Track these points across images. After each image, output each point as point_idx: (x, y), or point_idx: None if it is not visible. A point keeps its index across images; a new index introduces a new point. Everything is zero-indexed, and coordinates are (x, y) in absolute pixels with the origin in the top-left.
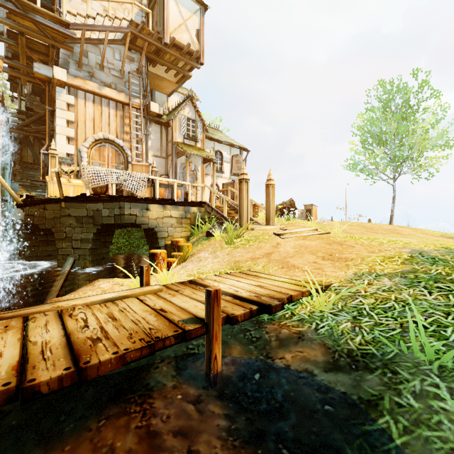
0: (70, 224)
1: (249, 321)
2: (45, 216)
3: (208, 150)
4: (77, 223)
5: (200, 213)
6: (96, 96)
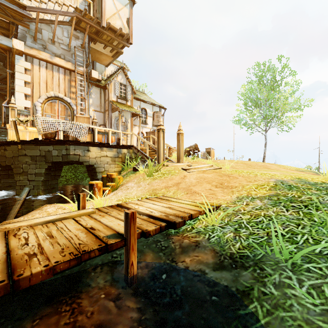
0: (26, 162)
1: (160, 234)
2: (6, 155)
3: (135, 107)
4: (32, 160)
5: (129, 153)
6: (49, 64)
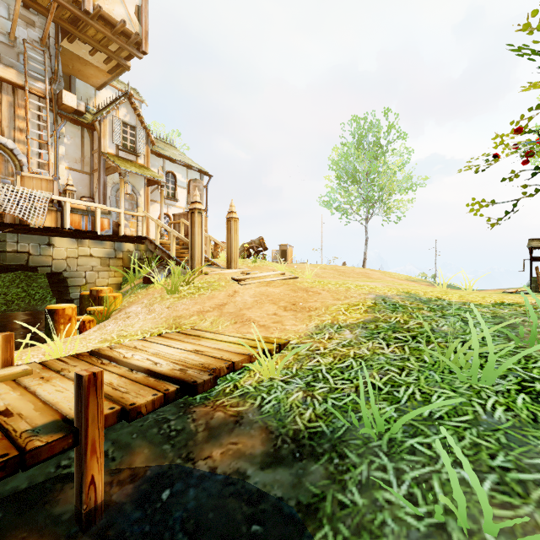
0: None
1: (173, 405)
2: None
3: (155, 169)
4: None
5: (138, 251)
6: None
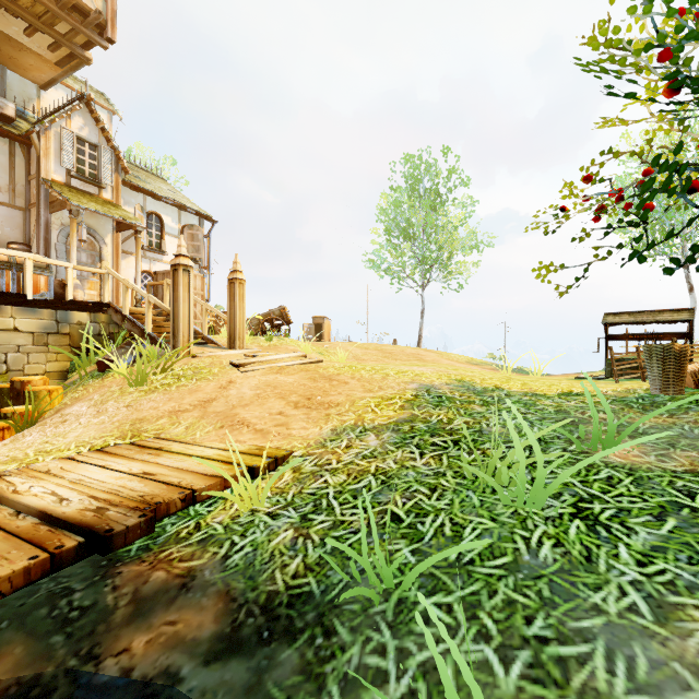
0: None
1: (90, 563)
2: None
3: (131, 207)
4: None
5: (96, 324)
6: None
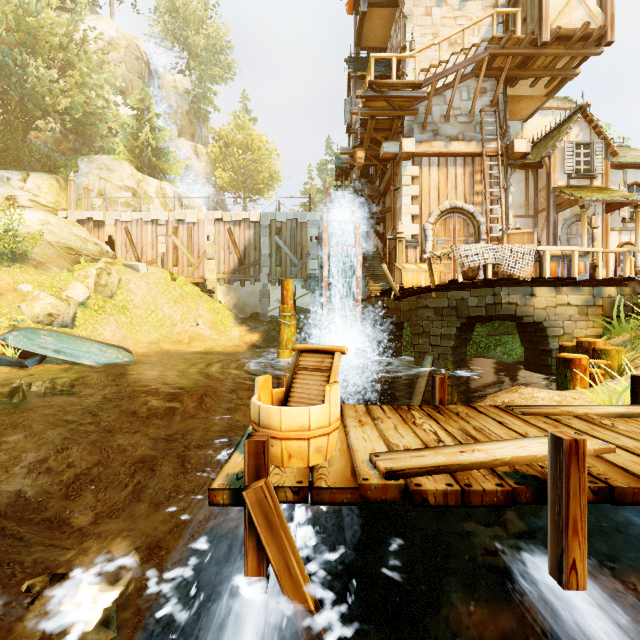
0: (427, 317)
1: None
2: (400, 308)
3: (610, 186)
4: (436, 315)
5: (621, 296)
6: (441, 157)
